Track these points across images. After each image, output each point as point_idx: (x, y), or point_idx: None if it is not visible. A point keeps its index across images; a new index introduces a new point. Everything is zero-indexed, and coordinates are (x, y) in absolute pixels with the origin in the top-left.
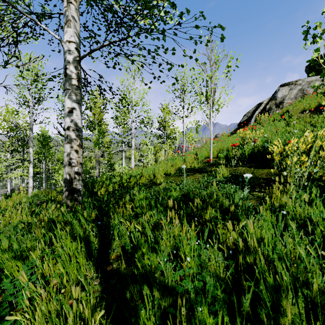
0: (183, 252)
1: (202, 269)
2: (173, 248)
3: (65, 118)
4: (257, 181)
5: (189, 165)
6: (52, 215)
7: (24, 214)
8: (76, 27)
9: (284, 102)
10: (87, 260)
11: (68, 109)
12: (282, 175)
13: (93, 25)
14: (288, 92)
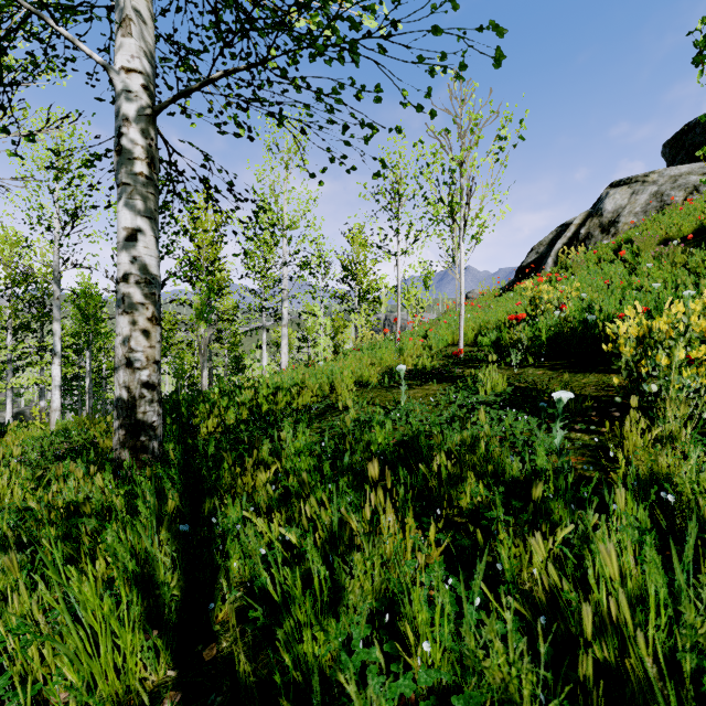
0: (409, 620)
1: (465, 674)
2: (381, 598)
3: (119, 253)
4: (578, 405)
5: (411, 362)
6: (78, 492)
7: (16, 486)
8: (145, 37)
9: (619, 221)
10: (153, 623)
11: (125, 233)
12: (638, 391)
13: (191, 39)
14: (628, 200)
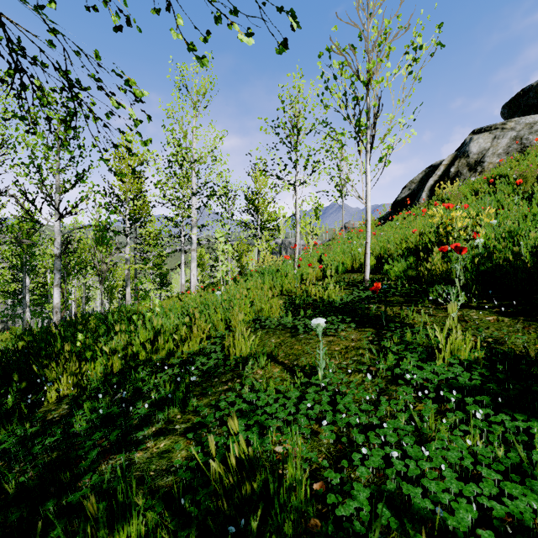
0: None
1: None
2: None
3: None
4: None
5: (314, 292)
6: None
7: None
8: None
9: (484, 161)
10: None
11: None
12: None
13: None
14: (490, 143)
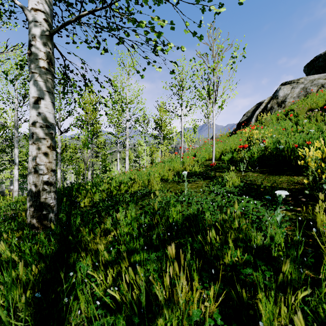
0: None
1: None
2: None
3: (31, 110)
4: None
5: (188, 168)
6: None
7: None
8: None
9: (286, 101)
10: None
11: (34, 100)
12: (316, 187)
13: (77, 4)
14: (290, 91)
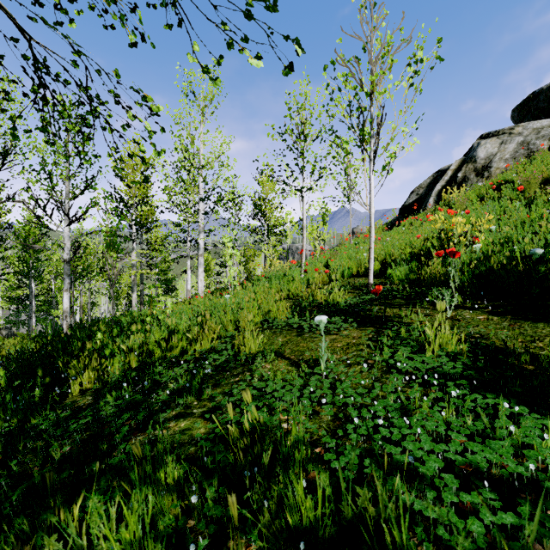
0: None
1: None
2: None
3: None
4: None
5: (319, 295)
6: None
7: None
8: None
9: (491, 166)
10: None
11: None
12: None
13: None
14: (498, 148)
